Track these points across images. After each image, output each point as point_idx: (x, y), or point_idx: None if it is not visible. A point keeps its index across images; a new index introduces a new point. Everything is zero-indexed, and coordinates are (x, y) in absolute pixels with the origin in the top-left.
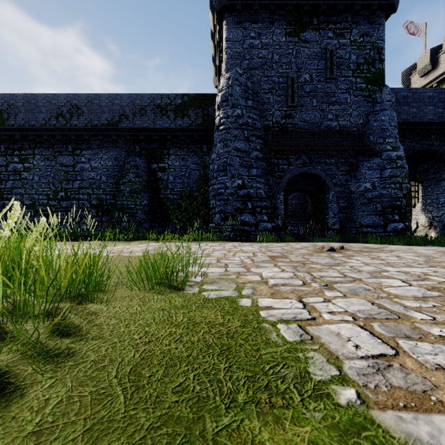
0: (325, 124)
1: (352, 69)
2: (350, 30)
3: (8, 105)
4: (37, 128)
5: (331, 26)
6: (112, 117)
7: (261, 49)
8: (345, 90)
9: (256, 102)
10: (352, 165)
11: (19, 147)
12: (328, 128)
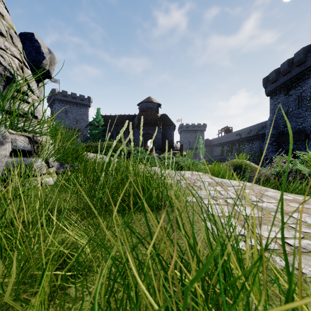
0: (297, 127)
1: (308, 100)
2: (307, 82)
3: (241, 132)
4: (245, 137)
5: (299, 84)
6: (257, 131)
7: (277, 104)
8: (305, 110)
9: (276, 124)
10: (308, 144)
11: (243, 142)
12: (298, 129)
